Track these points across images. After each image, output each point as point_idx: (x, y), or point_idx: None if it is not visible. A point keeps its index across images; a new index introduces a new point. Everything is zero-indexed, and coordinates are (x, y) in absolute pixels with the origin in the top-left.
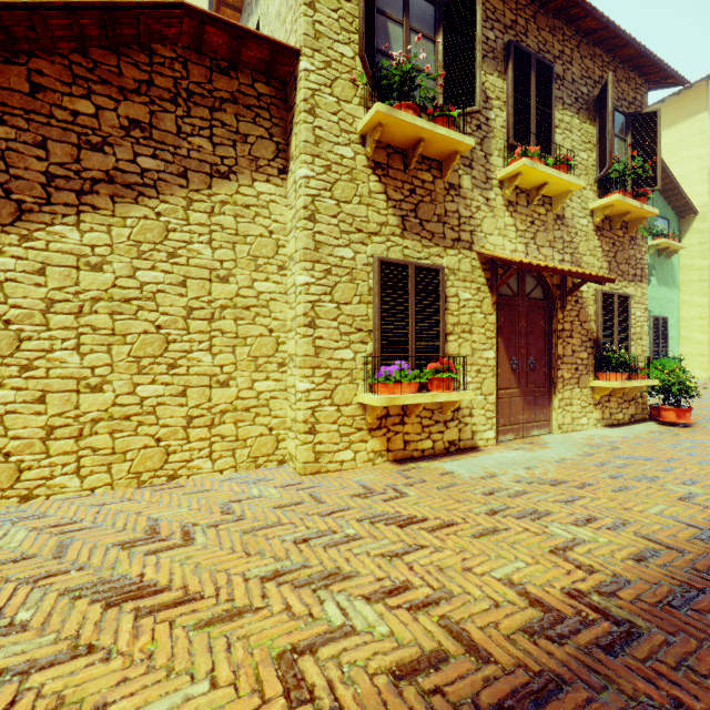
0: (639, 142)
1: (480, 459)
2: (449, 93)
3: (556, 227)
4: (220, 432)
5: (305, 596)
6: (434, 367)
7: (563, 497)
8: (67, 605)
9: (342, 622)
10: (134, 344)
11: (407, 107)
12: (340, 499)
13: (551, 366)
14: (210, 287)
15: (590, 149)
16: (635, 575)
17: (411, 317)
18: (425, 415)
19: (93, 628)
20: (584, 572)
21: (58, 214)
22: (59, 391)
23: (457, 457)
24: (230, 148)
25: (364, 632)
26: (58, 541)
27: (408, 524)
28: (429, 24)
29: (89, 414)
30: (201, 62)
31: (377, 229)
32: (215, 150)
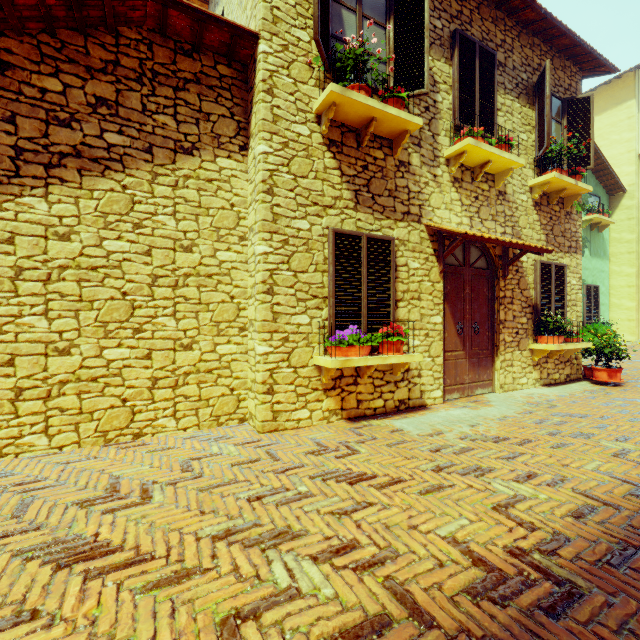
0: (574, 125)
1: (428, 417)
2: (399, 77)
3: (498, 203)
4: (183, 392)
5: (254, 556)
6: (385, 331)
7: (504, 454)
8: (18, 566)
9: (288, 584)
10: (101, 310)
11: (360, 88)
12: (294, 457)
13: (494, 330)
14: (174, 256)
15: (530, 130)
16: (574, 532)
17: (363, 285)
18: (377, 376)
19: (40, 592)
20: (525, 530)
21: (26, 186)
22: (27, 354)
23: (407, 415)
24: (193, 125)
25: (309, 595)
26: (19, 500)
27: (358, 481)
28: (381, 13)
29: (57, 376)
30: (165, 44)
31: (332, 202)
32: (179, 127)
